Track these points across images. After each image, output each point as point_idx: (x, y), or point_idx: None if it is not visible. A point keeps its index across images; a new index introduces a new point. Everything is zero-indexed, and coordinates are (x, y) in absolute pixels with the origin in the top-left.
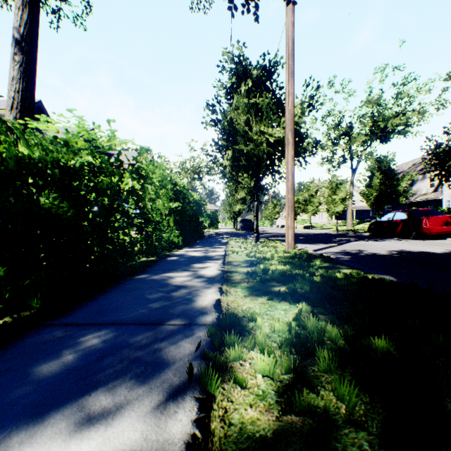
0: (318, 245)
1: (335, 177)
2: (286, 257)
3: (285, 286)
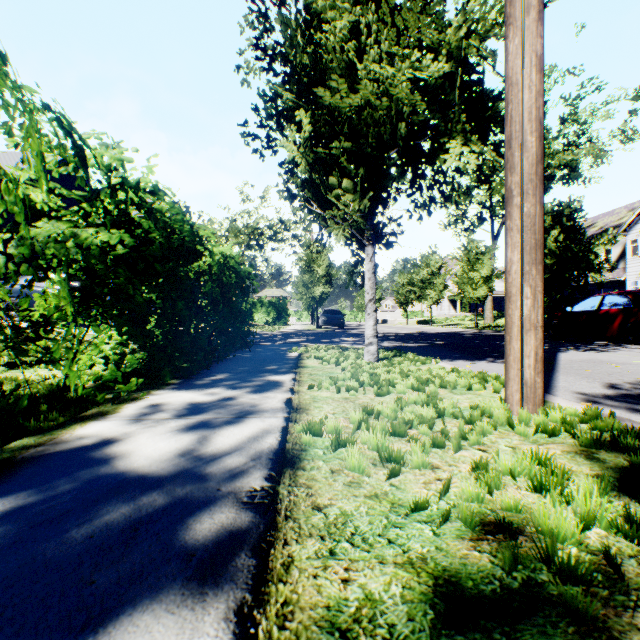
0: None
1: (474, 242)
2: None
3: None
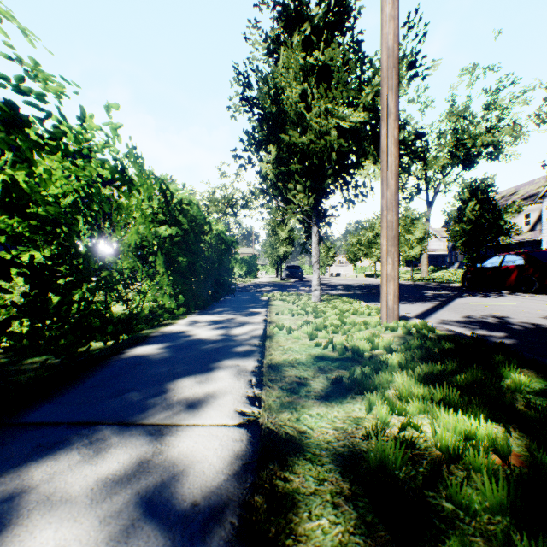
0: (413, 305)
1: (410, 210)
2: (405, 348)
3: None
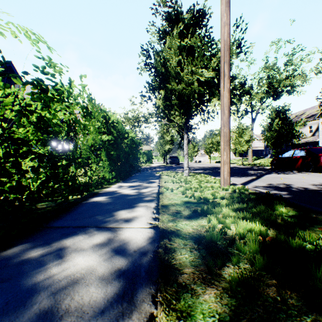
0: (241, 178)
1: (241, 124)
2: (230, 198)
3: (314, 313)
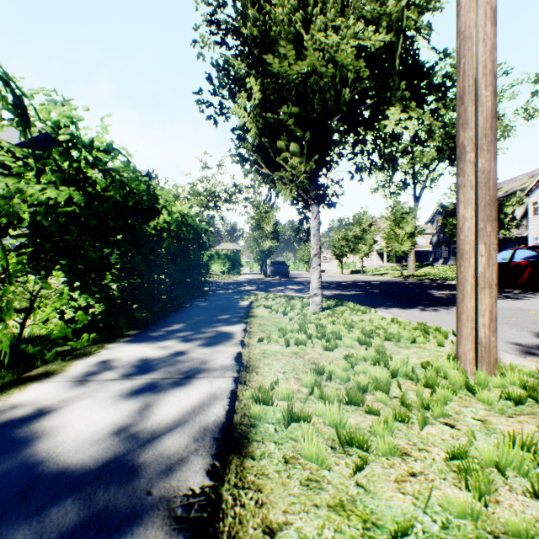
0: (440, 312)
1: (400, 204)
2: None
3: None
